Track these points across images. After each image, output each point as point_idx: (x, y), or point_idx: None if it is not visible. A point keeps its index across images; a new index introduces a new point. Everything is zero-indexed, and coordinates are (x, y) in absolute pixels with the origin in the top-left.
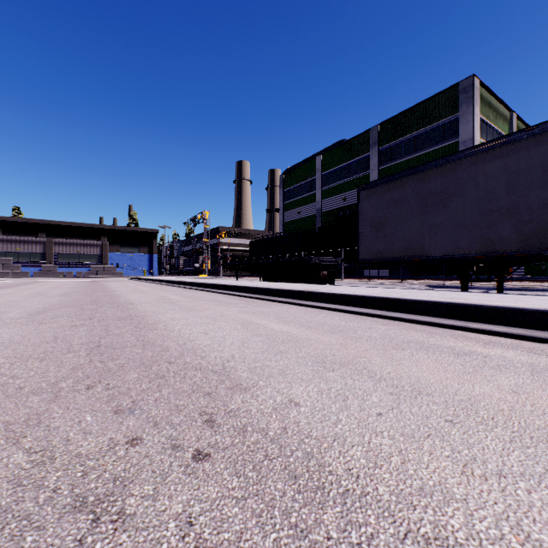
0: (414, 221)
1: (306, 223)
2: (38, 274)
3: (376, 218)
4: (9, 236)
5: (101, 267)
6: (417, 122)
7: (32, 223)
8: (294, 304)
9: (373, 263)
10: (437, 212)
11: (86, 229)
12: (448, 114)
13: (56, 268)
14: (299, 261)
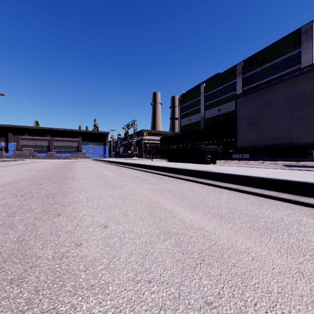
0: (284, 116)
1: (194, 125)
2: (45, 157)
3: (250, 117)
4: (31, 137)
5: (78, 153)
6: (269, 57)
7: (43, 129)
8: (194, 181)
9: (248, 149)
10: (306, 108)
11: (70, 132)
12: (292, 49)
13: (55, 154)
14: (192, 148)
